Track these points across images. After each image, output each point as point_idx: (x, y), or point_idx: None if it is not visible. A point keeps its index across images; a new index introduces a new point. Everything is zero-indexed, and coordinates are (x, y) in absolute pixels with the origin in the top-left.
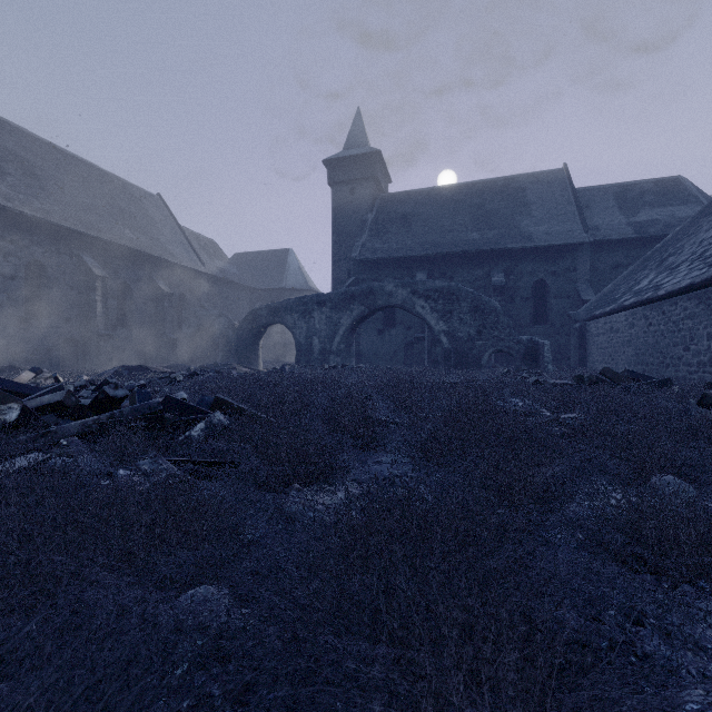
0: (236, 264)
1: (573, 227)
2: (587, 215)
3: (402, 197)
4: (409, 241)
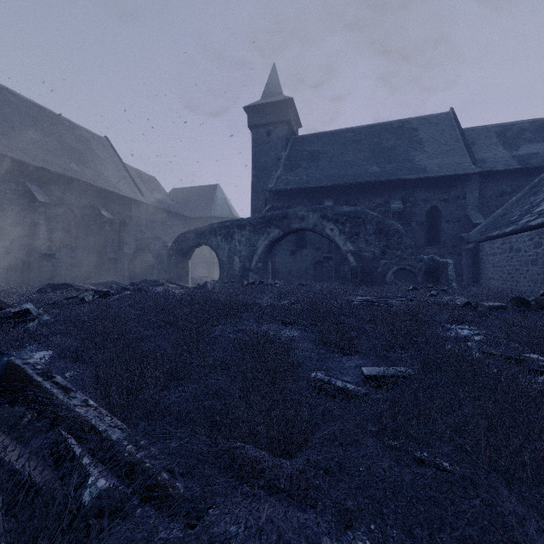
0: (173, 197)
1: (462, 160)
2: (474, 150)
3: (311, 138)
4: (318, 174)
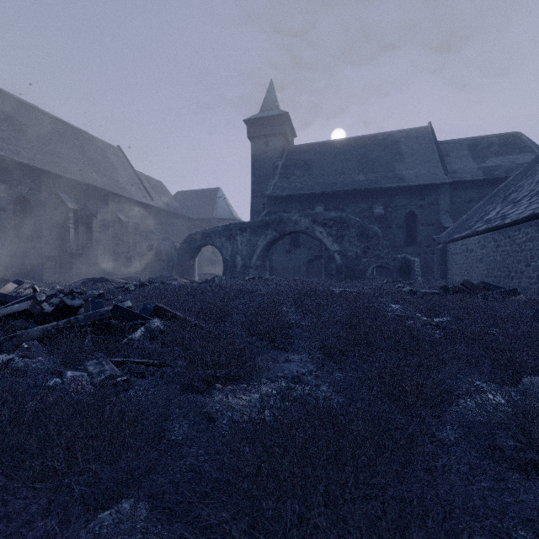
0: (178, 199)
1: (436, 171)
2: (447, 161)
3: (304, 148)
4: (310, 182)
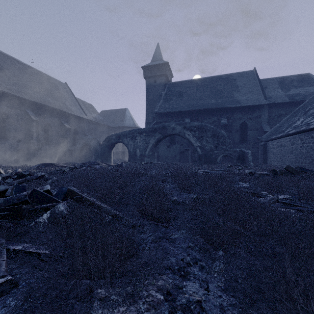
0: (102, 115)
1: (259, 97)
2: (266, 91)
3: (178, 84)
4: (182, 104)
